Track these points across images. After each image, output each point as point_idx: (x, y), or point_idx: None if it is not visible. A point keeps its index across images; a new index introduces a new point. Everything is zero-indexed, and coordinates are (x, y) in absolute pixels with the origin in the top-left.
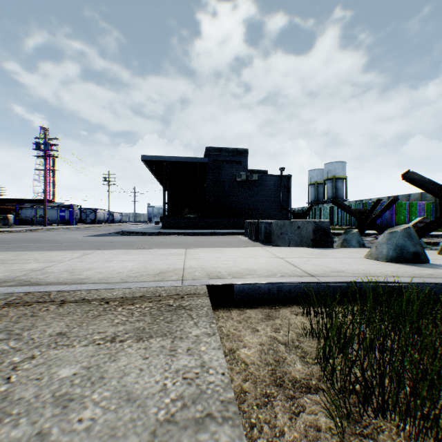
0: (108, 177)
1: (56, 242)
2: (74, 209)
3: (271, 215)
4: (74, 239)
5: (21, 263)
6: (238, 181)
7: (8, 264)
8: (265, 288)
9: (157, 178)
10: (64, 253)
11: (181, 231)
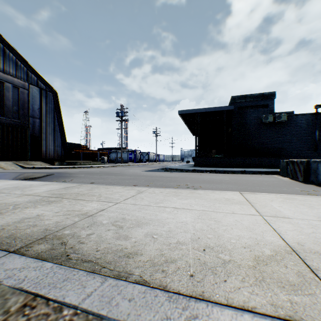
0: (156, 131)
1: (123, 175)
2: (136, 153)
3: (303, 155)
4: (135, 174)
5: (85, 200)
6: (264, 124)
7: (76, 200)
8: None
9: (188, 128)
10: (123, 189)
11: (212, 168)
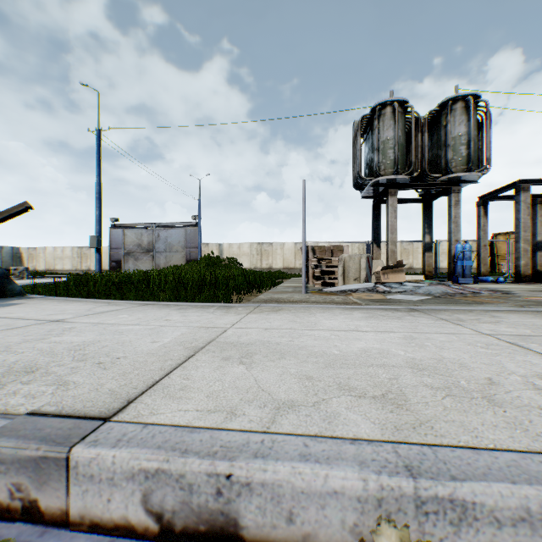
0: None
1: None
2: None
3: None
4: None
5: None
6: None
7: None
8: None
9: None
10: None
11: None
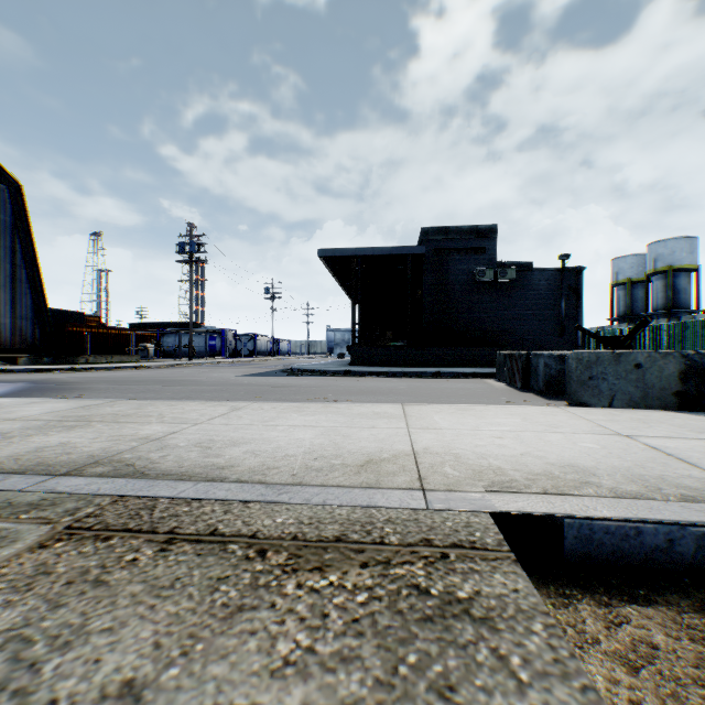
0: (272, 288)
1: (199, 384)
2: (226, 336)
3: (542, 342)
4: (224, 381)
5: (137, 423)
6: (479, 284)
7: (118, 423)
8: (656, 535)
9: (341, 285)
10: (203, 405)
11: (383, 369)
